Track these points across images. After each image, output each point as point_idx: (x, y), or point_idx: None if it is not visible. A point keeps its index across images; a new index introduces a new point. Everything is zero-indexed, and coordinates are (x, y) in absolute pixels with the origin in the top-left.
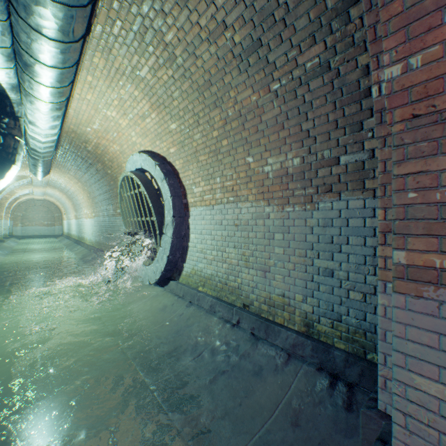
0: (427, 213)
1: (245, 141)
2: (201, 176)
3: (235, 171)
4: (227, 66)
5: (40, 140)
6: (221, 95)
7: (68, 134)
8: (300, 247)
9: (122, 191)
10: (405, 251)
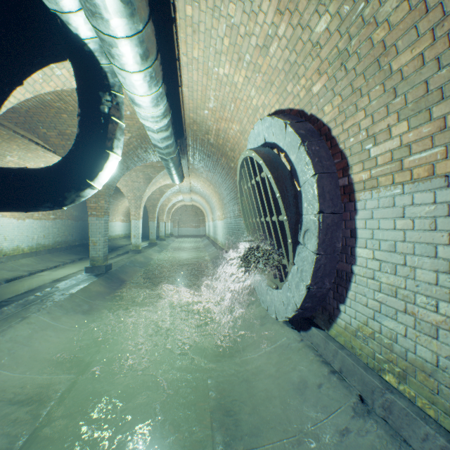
0: None
1: None
2: (396, 110)
3: None
4: None
5: (152, 128)
6: None
7: (190, 127)
8: None
9: (242, 183)
10: None
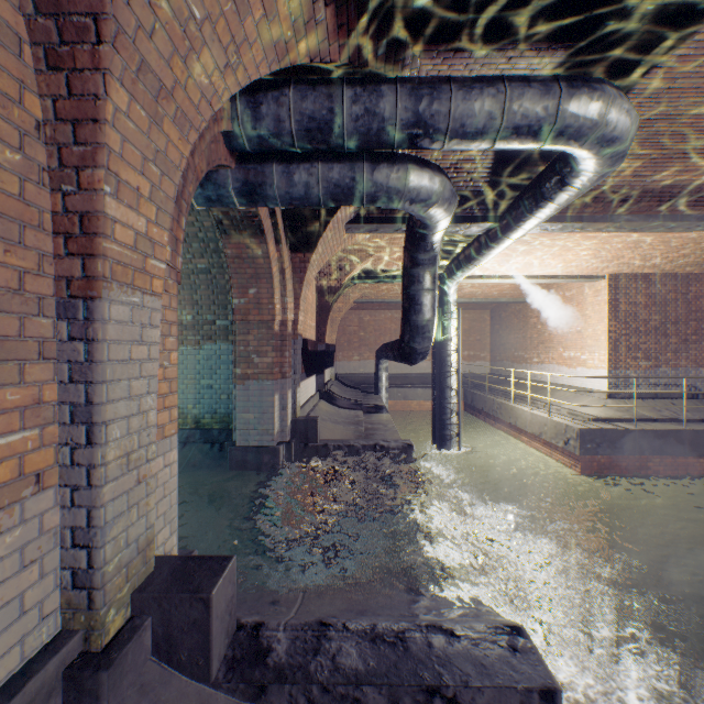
0: (247, 355)
1: None
2: None
3: None
4: None
5: None
6: None
7: None
8: (192, 373)
9: None
10: (240, 369)
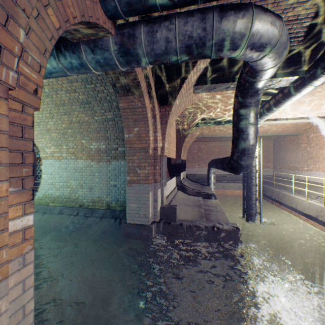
0: (133, 168)
1: (82, 133)
2: (53, 143)
3: (76, 145)
4: (75, 103)
5: None
6: (70, 111)
7: None
8: (106, 178)
9: None
10: (129, 177)
